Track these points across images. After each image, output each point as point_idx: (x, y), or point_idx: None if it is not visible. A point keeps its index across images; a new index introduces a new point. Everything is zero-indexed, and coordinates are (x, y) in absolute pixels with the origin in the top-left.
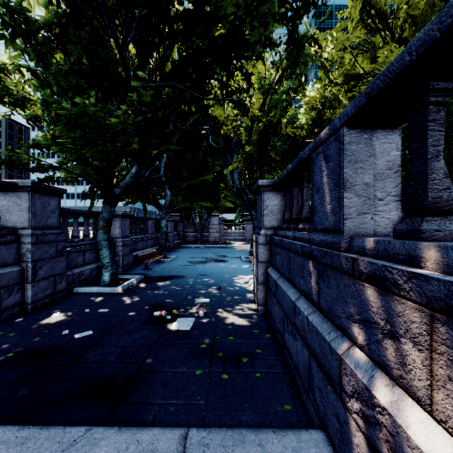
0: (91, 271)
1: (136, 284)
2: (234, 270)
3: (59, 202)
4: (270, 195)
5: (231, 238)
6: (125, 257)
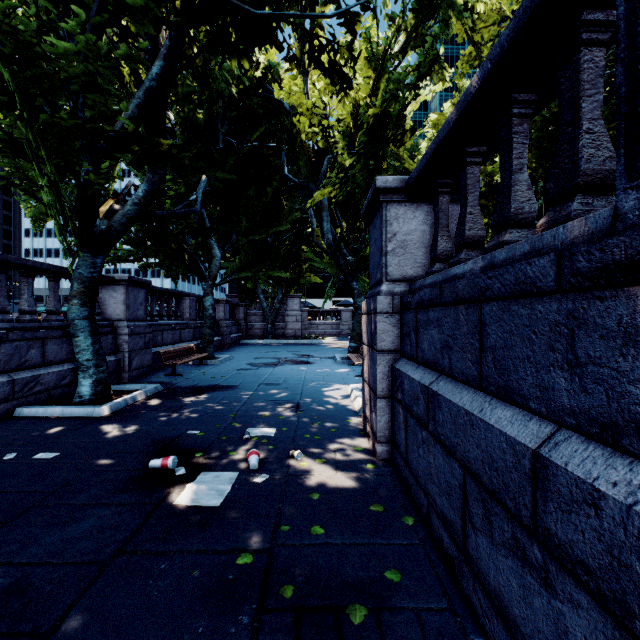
0: (60, 377)
1: (143, 400)
2: (324, 375)
3: None
4: (401, 210)
5: (320, 333)
6: (135, 354)
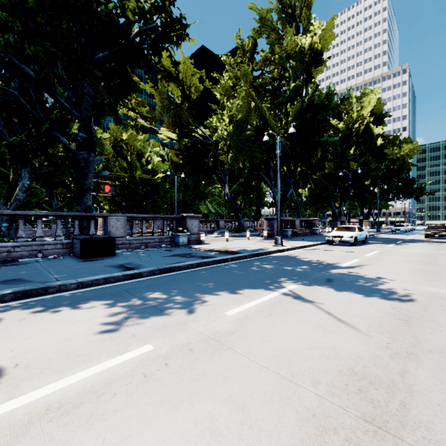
0: None
1: None
2: None
3: None
4: None
5: None
6: None
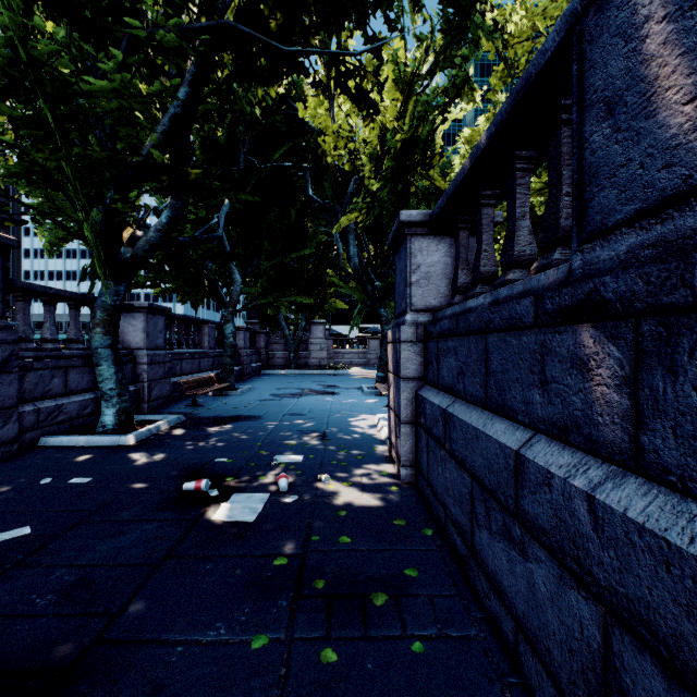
0: (81, 406)
1: (167, 430)
2: (351, 406)
3: (1, 265)
4: (425, 242)
5: (345, 362)
6: (155, 384)
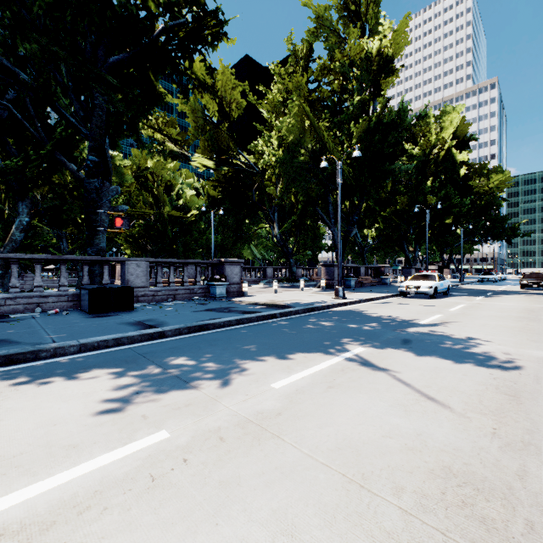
0: None
1: None
2: None
3: None
4: None
5: (44, 286)
6: None
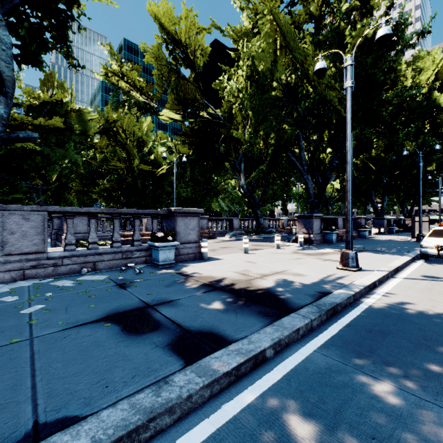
0: None
1: None
2: None
3: None
4: (57, 219)
5: None
6: None
